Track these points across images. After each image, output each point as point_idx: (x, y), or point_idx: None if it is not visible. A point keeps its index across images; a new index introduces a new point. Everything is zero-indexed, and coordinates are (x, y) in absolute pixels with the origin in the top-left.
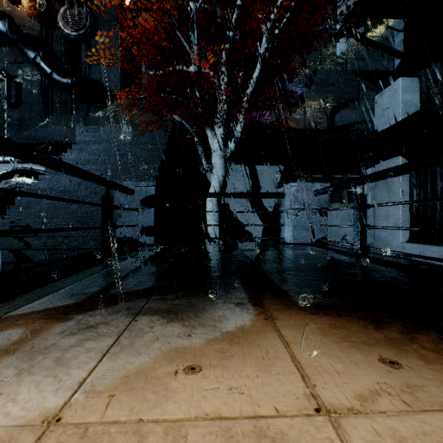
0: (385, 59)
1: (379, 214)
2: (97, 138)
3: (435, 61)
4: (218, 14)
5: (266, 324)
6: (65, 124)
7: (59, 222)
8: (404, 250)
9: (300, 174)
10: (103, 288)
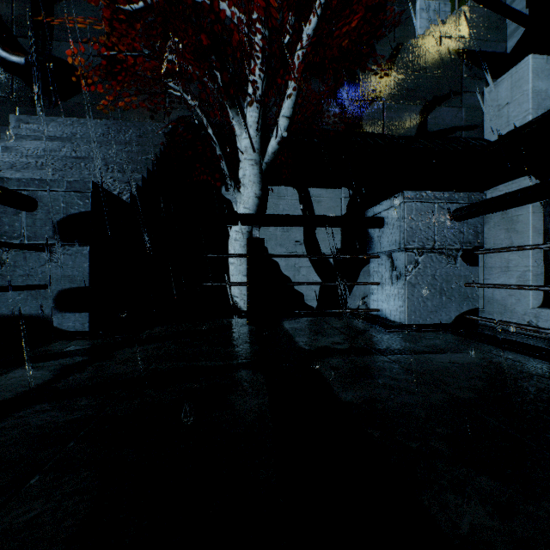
0: (495, 40)
1: (492, 264)
2: (42, 133)
3: None
4: None
5: None
6: (6, 120)
7: None
8: (538, 320)
9: (376, 204)
10: None
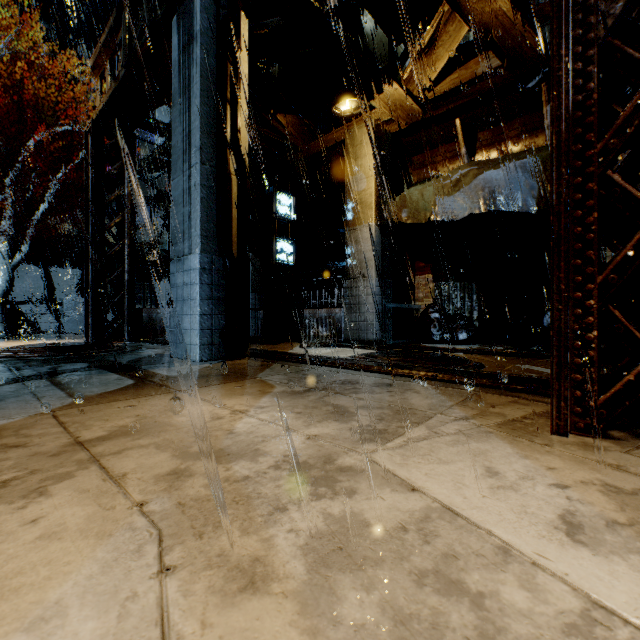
0: None
1: None
2: None
3: None
4: (2, 143)
5: (25, 340)
6: None
7: None
8: None
9: None
10: None
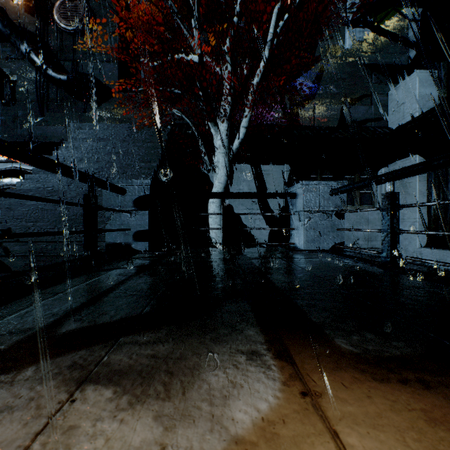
0: (399, 53)
1: None
2: (92, 136)
3: None
4: None
5: (308, 411)
6: (59, 122)
7: (44, 226)
8: (422, 256)
9: (309, 175)
10: (55, 321)
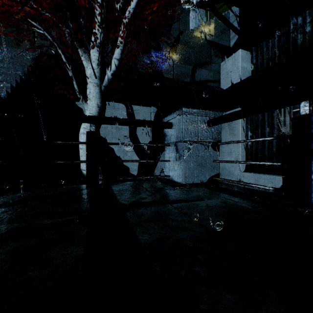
0: (225, 40)
1: (224, 151)
2: None
3: (262, 41)
4: None
5: None
6: None
7: None
8: (243, 178)
9: None
10: None
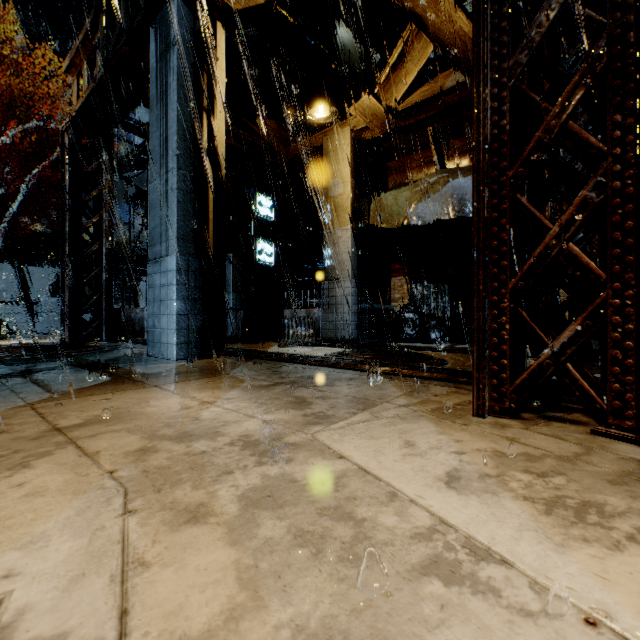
0: None
1: None
2: None
3: None
4: None
5: None
6: None
7: None
8: None
9: None
10: None
